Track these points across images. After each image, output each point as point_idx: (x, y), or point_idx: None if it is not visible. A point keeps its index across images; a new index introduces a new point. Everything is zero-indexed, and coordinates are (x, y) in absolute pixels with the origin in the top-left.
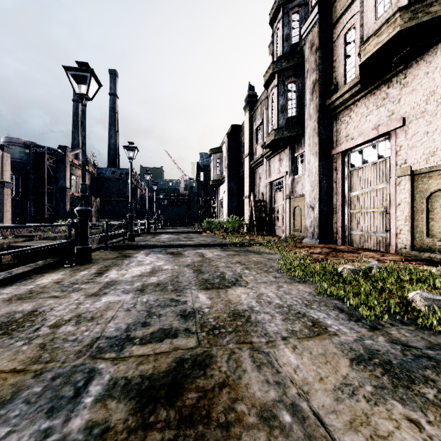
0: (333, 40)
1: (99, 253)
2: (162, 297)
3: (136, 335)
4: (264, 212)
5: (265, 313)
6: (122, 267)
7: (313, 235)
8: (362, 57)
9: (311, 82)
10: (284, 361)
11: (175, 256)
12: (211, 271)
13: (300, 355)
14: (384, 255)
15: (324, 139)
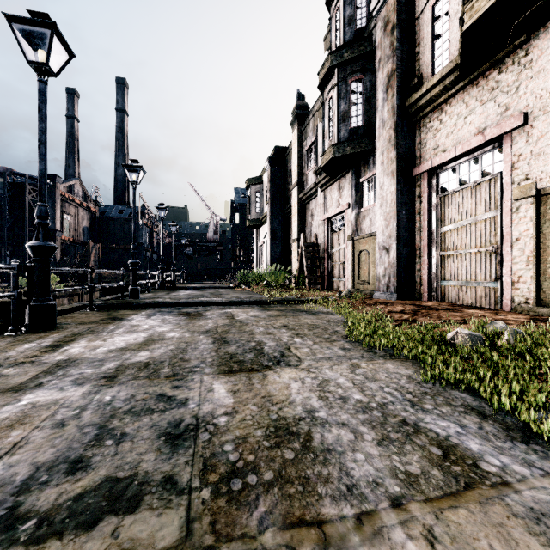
0: (416, 17)
1: (77, 314)
2: (145, 391)
3: (37, 504)
4: (318, 259)
5: (340, 424)
6: (99, 336)
7: (387, 287)
8: (467, 21)
9: (385, 75)
10: None
11: (190, 318)
12: (242, 341)
13: None
14: (498, 314)
15: (404, 153)
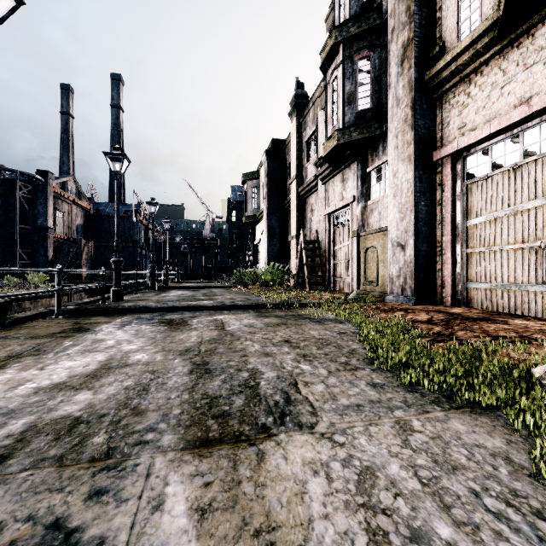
0: None
1: (38, 323)
2: (31, 509)
3: None
4: (319, 257)
5: None
6: (41, 359)
7: (403, 290)
8: None
9: (400, 45)
10: None
11: (171, 329)
12: (230, 369)
13: None
14: None
15: (423, 135)
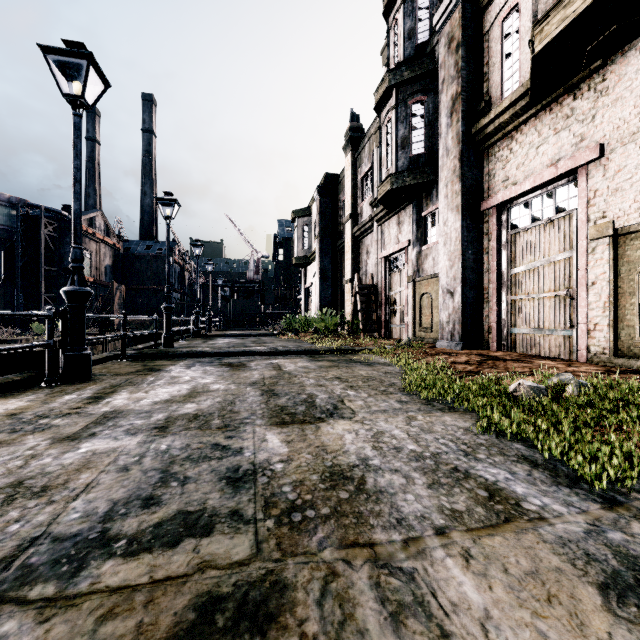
0: (484, 33)
1: (110, 365)
2: (199, 440)
3: (123, 529)
4: (374, 303)
5: (392, 471)
6: (140, 387)
7: (452, 335)
8: (536, 45)
9: (450, 97)
10: (453, 597)
11: (234, 369)
12: (292, 393)
13: (483, 577)
14: (571, 365)
15: (470, 186)
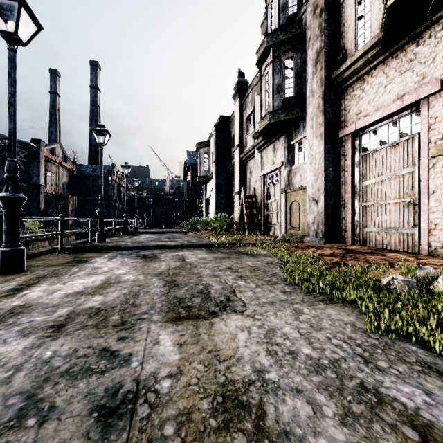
0: (341, 1)
1: (48, 257)
2: (89, 344)
3: None
4: (256, 209)
5: (293, 391)
6: (61, 278)
7: (316, 233)
8: None
9: (314, 51)
10: None
11: (146, 261)
12: (191, 284)
13: None
14: (419, 258)
15: (331, 118)
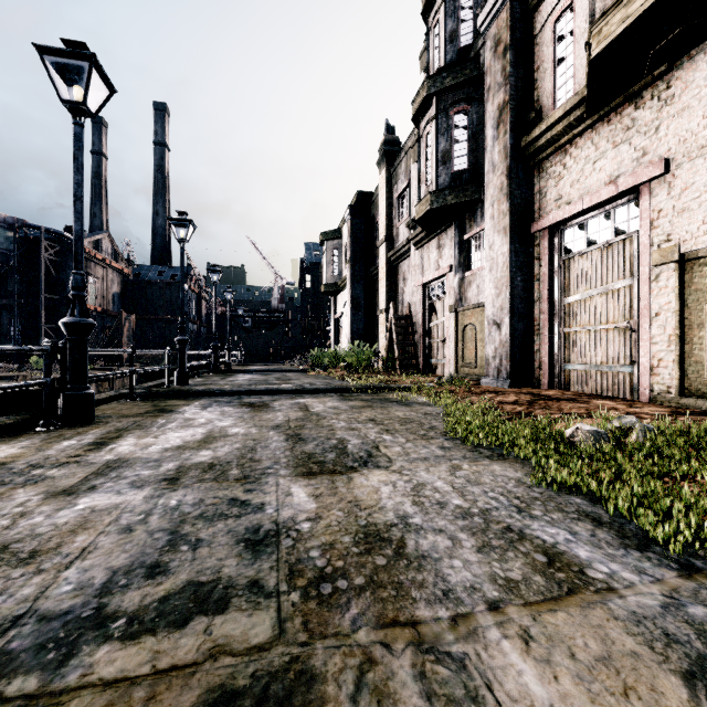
0: (534, 35)
1: (116, 405)
2: (214, 495)
3: (123, 605)
4: (412, 336)
5: (436, 531)
6: (149, 431)
7: (498, 372)
8: (594, 47)
9: (496, 107)
10: (512, 690)
11: (255, 410)
12: (321, 438)
13: (546, 664)
14: (633, 406)
15: (519, 205)
